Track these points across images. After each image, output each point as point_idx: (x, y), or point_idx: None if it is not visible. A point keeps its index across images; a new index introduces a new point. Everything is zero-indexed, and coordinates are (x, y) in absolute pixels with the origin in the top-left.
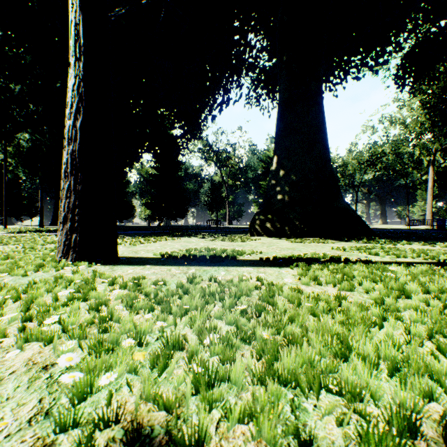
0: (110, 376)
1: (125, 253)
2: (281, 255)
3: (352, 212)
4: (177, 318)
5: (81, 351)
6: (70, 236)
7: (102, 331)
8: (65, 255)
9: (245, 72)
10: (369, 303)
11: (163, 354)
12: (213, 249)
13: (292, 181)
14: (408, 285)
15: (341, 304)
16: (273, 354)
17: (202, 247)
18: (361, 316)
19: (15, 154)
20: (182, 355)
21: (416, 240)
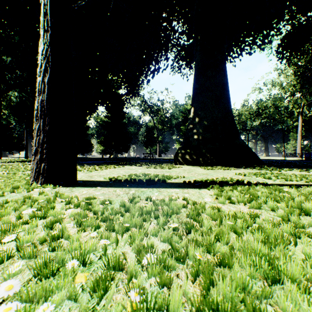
0: (47, 308)
1: (83, 178)
2: (198, 179)
3: (247, 148)
4: (119, 235)
5: (28, 272)
6: (39, 165)
7: (51, 249)
8: (36, 180)
9: (170, 49)
10: (279, 220)
11: (104, 277)
12: (148, 174)
13: (204, 126)
14: (305, 204)
15: (255, 221)
16: (208, 278)
17: (140, 173)
18: (276, 234)
19: (8, 107)
20: (122, 277)
21: (294, 168)
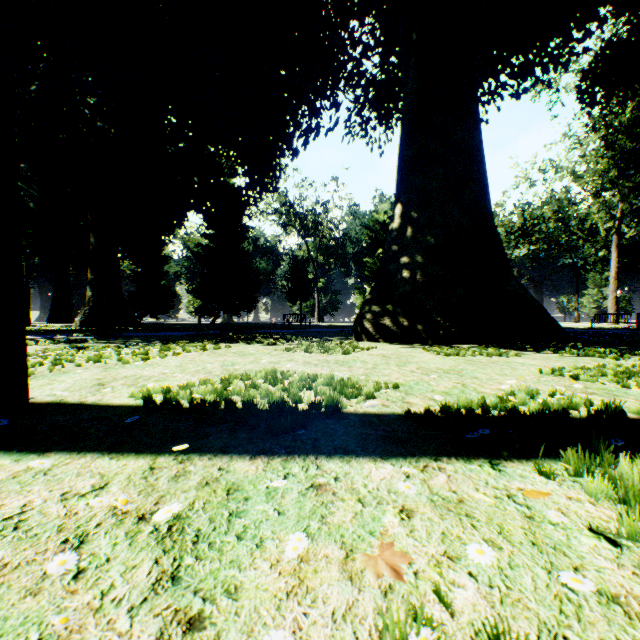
0: None
1: (68, 390)
2: (448, 396)
3: (530, 300)
4: None
5: None
6: None
7: None
8: None
9: (344, 84)
10: None
11: None
12: (284, 376)
13: (428, 246)
14: None
15: None
16: None
17: (260, 371)
18: None
19: None
20: None
21: None
